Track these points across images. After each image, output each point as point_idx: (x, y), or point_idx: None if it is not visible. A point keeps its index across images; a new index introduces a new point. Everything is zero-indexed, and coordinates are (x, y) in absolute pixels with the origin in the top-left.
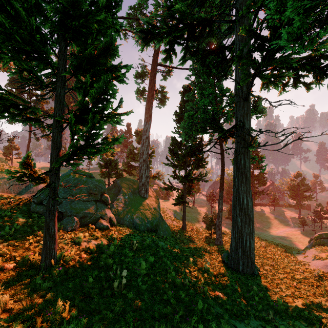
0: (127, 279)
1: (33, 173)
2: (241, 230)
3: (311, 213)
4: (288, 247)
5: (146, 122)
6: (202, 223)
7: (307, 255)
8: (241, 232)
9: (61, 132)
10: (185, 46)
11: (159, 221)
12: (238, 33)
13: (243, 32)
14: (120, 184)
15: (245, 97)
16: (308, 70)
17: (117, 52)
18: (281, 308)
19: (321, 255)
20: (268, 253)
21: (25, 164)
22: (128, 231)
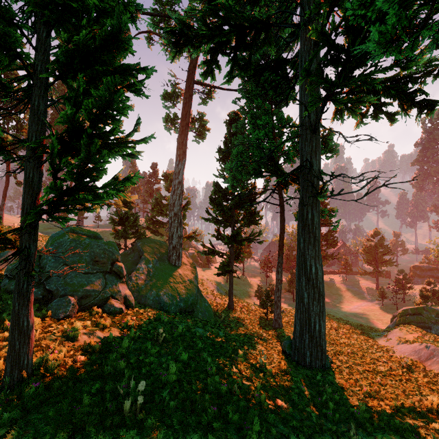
0: (147, 393)
1: None
2: (308, 309)
3: (391, 282)
4: (365, 327)
5: (178, 161)
6: (254, 299)
7: (390, 338)
8: (308, 312)
9: (40, 168)
10: (232, 57)
11: (197, 298)
12: (303, 41)
13: (314, 34)
14: (141, 248)
15: (313, 129)
16: (392, 96)
17: (130, 45)
18: (364, 416)
19: (407, 338)
20: (342, 337)
21: None
22: (152, 315)
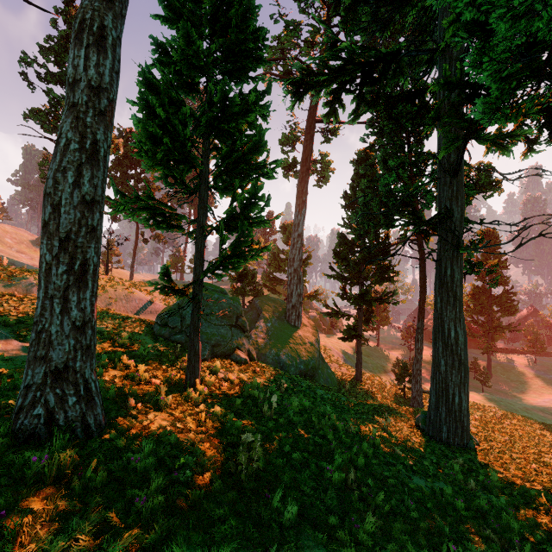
0: (276, 411)
1: (173, 286)
2: (445, 379)
3: None
4: None
5: (298, 212)
6: (391, 375)
7: None
8: (446, 382)
9: (204, 239)
10: (358, 94)
11: (318, 363)
12: (442, 69)
13: (436, 88)
14: (259, 306)
15: (453, 170)
16: None
17: (265, 147)
18: (495, 485)
19: None
20: (505, 428)
21: (165, 275)
22: (274, 370)
